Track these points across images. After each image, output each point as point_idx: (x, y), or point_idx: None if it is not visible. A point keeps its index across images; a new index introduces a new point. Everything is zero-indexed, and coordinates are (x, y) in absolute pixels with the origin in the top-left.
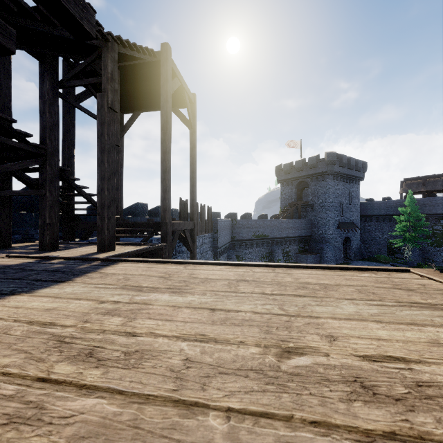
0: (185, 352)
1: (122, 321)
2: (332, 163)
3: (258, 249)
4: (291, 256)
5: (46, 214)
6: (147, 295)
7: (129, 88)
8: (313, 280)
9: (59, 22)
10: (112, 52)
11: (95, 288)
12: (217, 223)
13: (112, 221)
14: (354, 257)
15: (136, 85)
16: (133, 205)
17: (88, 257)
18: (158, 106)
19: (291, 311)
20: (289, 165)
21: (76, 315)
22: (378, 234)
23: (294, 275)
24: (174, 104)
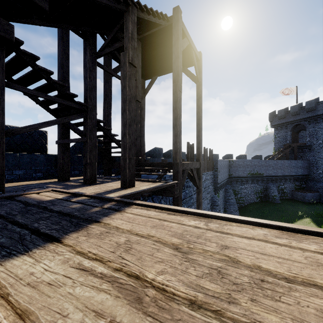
0: None
1: None
2: None
3: (253, 185)
4: (286, 193)
5: (87, 156)
6: None
7: (148, 57)
8: None
9: None
10: (132, 15)
11: (74, 271)
12: (217, 162)
13: (132, 161)
14: None
15: (153, 53)
16: (152, 149)
17: (105, 197)
18: (170, 69)
19: None
20: (284, 111)
21: None
22: None
23: None
24: (183, 64)
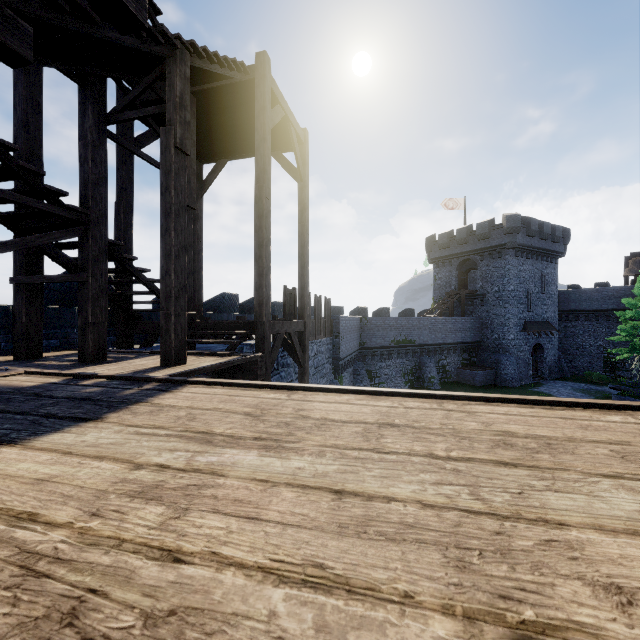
0: (280, 624)
1: (161, 516)
2: (514, 230)
3: (400, 361)
4: (449, 372)
5: (89, 309)
6: (220, 454)
7: (210, 125)
8: (519, 428)
9: (88, 1)
10: (182, 64)
11: (134, 436)
12: (339, 322)
13: (182, 319)
14: (550, 375)
15: (220, 119)
16: (217, 296)
17: (141, 376)
18: (252, 151)
19: (496, 502)
20: (447, 236)
21: (82, 498)
22: (588, 339)
23: (480, 416)
24: (275, 146)
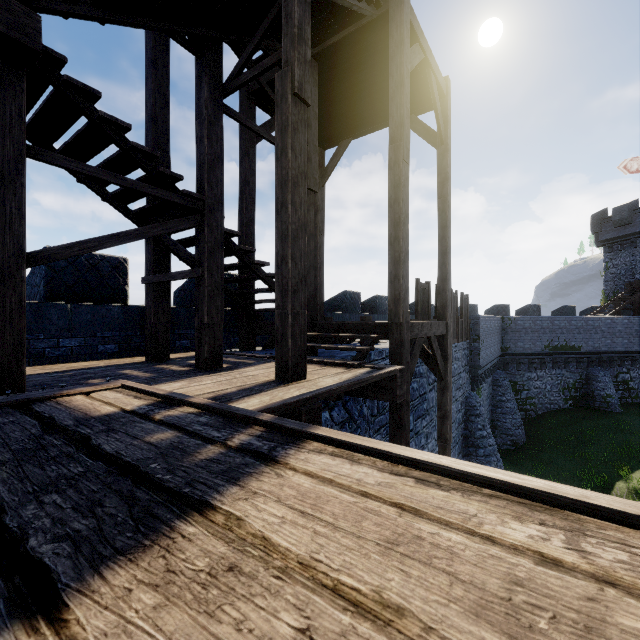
0: None
1: None
2: None
3: (556, 372)
4: (634, 390)
5: (204, 308)
6: None
7: (333, 97)
8: None
9: None
10: None
11: None
12: (478, 323)
13: (301, 320)
14: None
15: (344, 86)
16: (338, 295)
17: (237, 412)
18: (378, 122)
19: None
20: (628, 208)
21: None
22: None
23: None
24: None
